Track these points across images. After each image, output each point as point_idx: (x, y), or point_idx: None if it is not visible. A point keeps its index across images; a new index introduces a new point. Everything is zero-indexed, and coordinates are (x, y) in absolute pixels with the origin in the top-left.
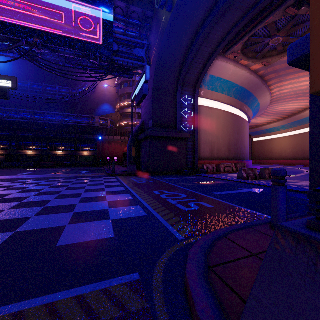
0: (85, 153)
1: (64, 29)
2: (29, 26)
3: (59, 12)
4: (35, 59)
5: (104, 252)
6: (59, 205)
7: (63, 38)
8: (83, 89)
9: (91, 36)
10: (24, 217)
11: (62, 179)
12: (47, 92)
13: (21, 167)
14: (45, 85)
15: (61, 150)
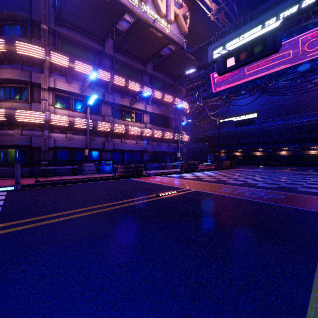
0: (311, 152)
1: (291, 61)
2: (265, 74)
3: (287, 52)
4: (268, 91)
5: (317, 194)
6: (293, 183)
7: (290, 68)
8: (309, 85)
9: (317, 52)
10: (279, 183)
11: (290, 174)
12: (271, 102)
13: (253, 165)
14: (270, 96)
15: (284, 150)
